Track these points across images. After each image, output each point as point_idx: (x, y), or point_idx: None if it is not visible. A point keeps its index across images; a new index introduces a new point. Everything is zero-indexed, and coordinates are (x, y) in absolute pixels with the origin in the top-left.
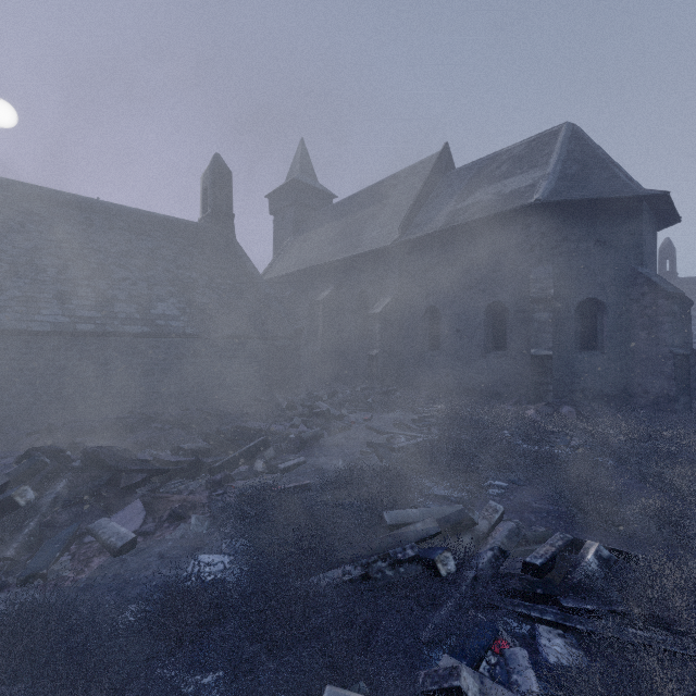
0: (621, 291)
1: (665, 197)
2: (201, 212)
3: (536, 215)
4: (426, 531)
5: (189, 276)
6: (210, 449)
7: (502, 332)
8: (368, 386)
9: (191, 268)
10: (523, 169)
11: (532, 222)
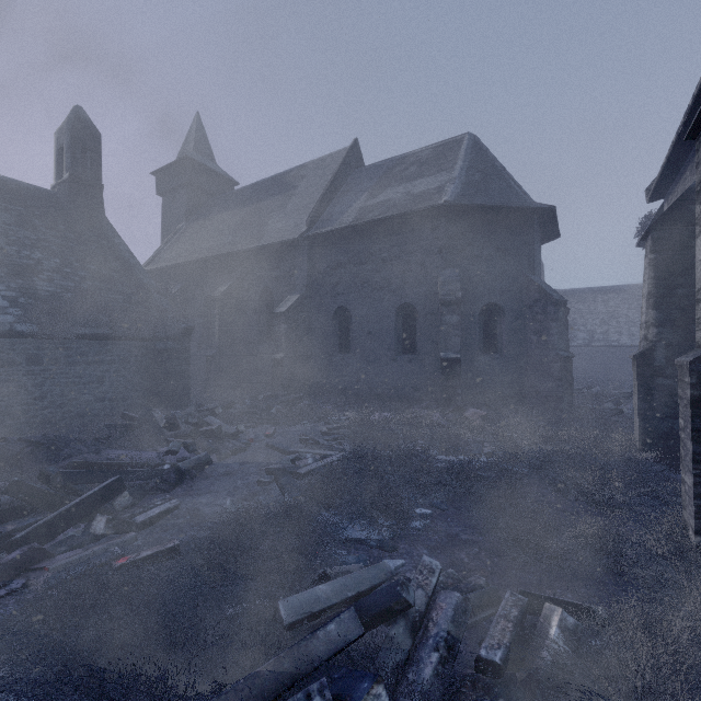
0: (517, 298)
1: (552, 211)
2: (55, 177)
3: (444, 218)
4: (343, 636)
5: (29, 256)
6: (18, 506)
7: (413, 335)
8: (272, 394)
9: (33, 245)
10: (431, 171)
11: (440, 224)
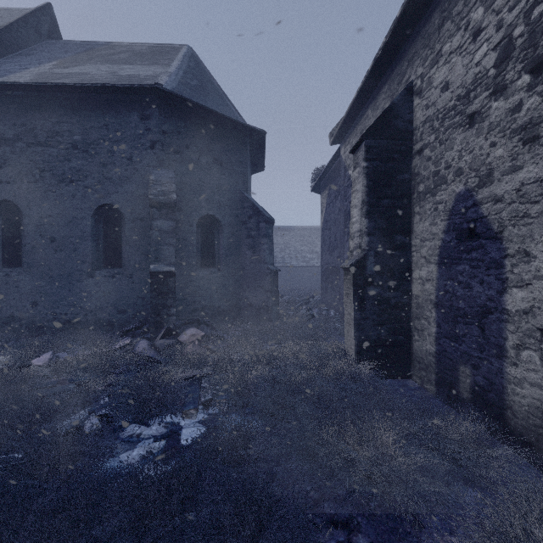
0: (233, 213)
1: (262, 137)
2: None
3: (158, 108)
4: None
5: None
6: None
7: (117, 244)
8: None
9: None
10: (144, 62)
11: (153, 114)
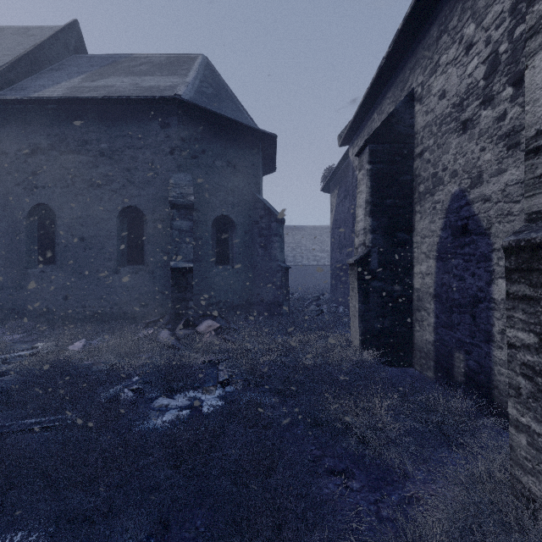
0: (246, 213)
1: (274, 140)
2: None
3: (176, 116)
4: None
5: None
6: None
7: (140, 243)
8: None
9: None
10: (163, 73)
11: (172, 122)
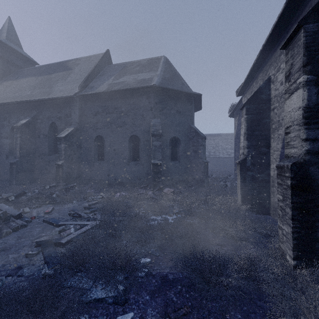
0: (186, 134)
1: (200, 96)
2: None
3: (153, 93)
4: None
5: None
6: None
7: (137, 151)
8: (55, 185)
9: None
10: (146, 70)
11: (151, 96)
